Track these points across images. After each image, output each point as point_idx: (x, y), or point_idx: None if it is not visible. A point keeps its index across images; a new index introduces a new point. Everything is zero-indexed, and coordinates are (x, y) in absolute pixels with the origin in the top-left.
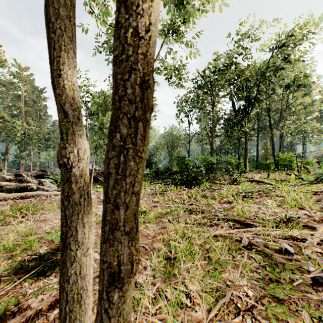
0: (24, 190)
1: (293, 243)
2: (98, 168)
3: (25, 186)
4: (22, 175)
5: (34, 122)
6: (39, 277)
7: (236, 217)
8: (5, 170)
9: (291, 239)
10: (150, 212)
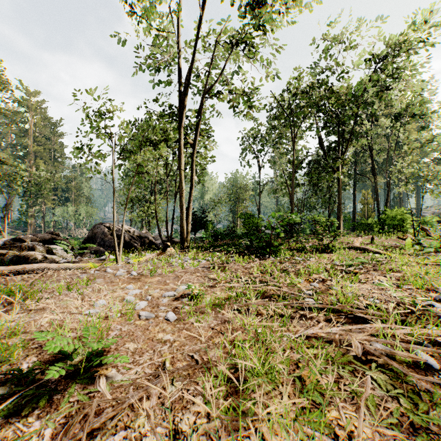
0: (24, 261)
1: (438, 353)
2: (132, 229)
3: (26, 256)
4: (23, 239)
5: (46, 167)
6: (9, 419)
7: (337, 305)
8: (6, 232)
9: (428, 343)
10: (203, 297)
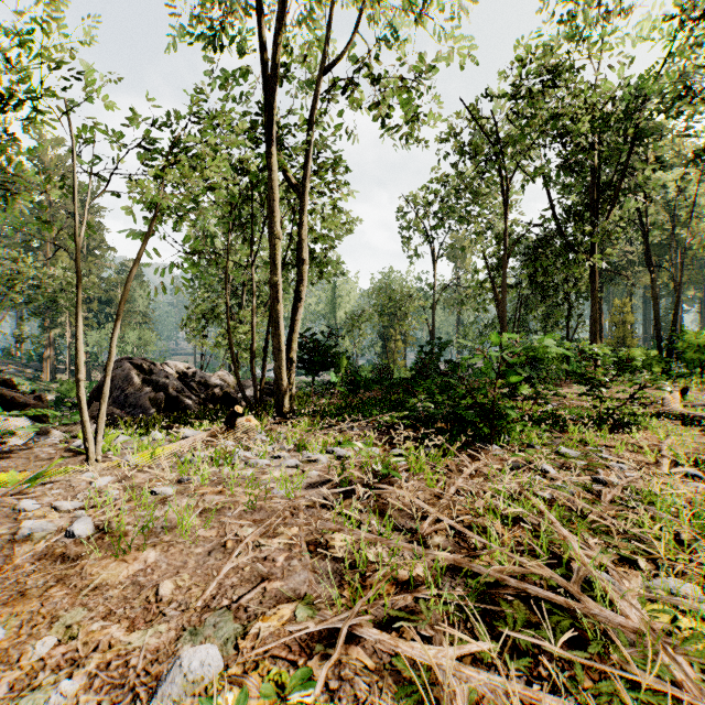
0: None
1: None
2: (192, 370)
3: None
4: None
5: (73, 264)
6: None
7: None
8: None
9: None
10: None
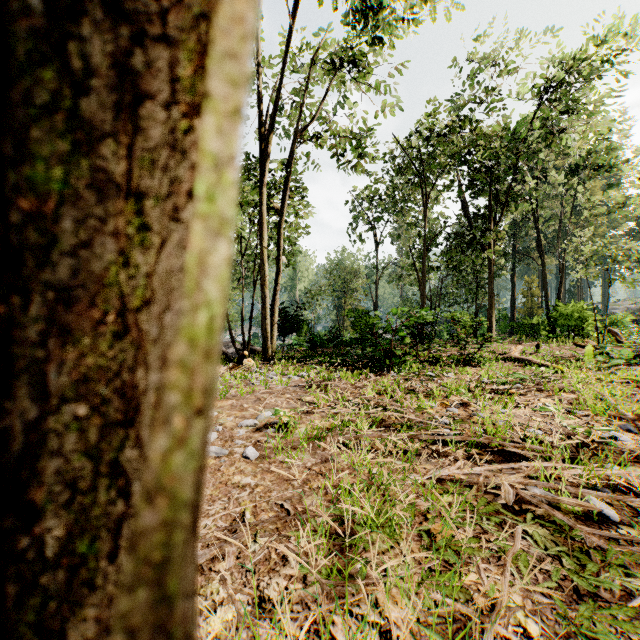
0: None
1: (618, 499)
2: None
3: None
4: None
5: None
6: None
7: (482, 437)
8: None
9: (607, 488)
10: (296, 427)
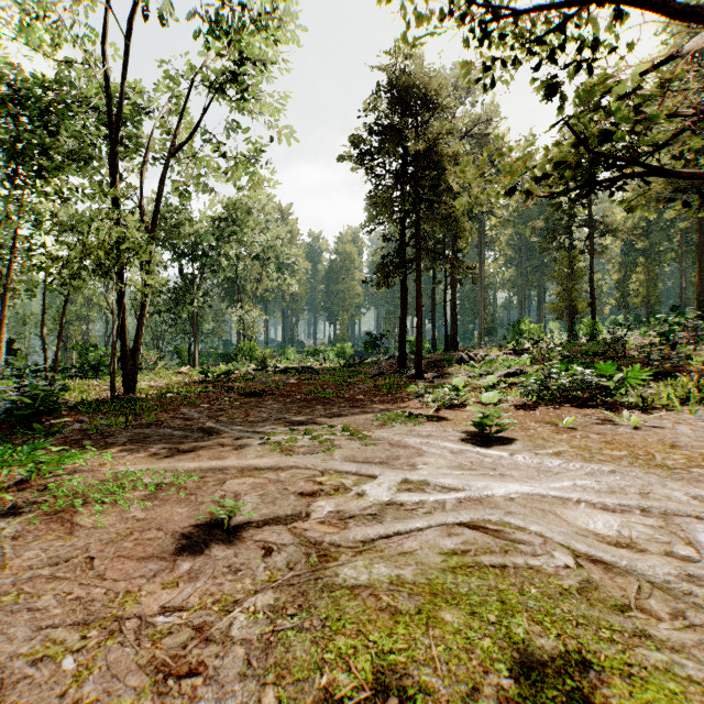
0: None
1: None
2: None
3: None
4: None
5: None
6: None
7: None
8: None
9: None
10: None
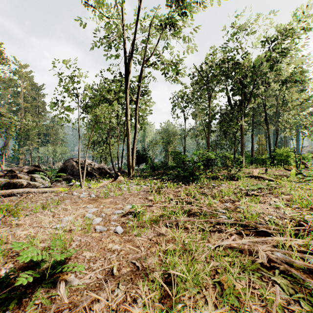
0: (14, 186)
1: None
2: (93, 163)
3: (15, 183)
4: (13, 170)
5: (32, 118)
6: None
7: (244, 221)
8: (4, 165)
9: None
10: (144, 215)
